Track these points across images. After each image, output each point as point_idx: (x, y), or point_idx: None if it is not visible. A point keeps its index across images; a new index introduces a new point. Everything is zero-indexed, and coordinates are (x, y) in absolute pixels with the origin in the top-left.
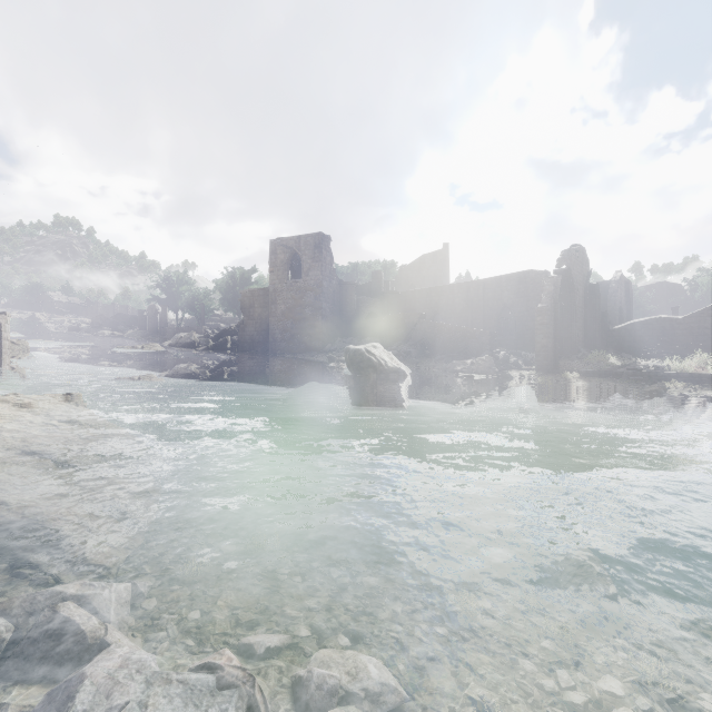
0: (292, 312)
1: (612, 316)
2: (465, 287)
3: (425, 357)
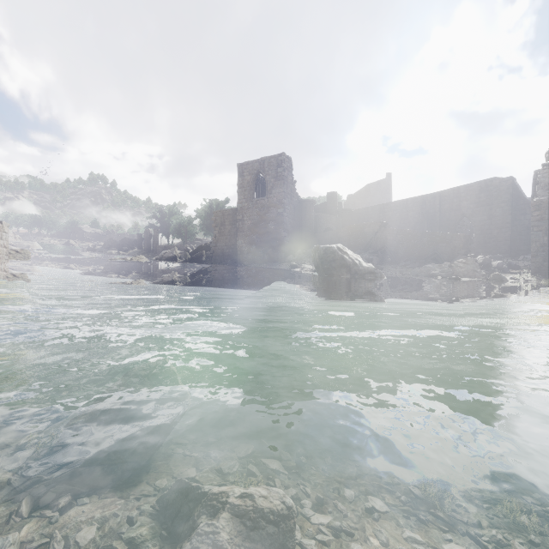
0: (256, 226)
1: None
2: (420, 200)
3: (388, 264)
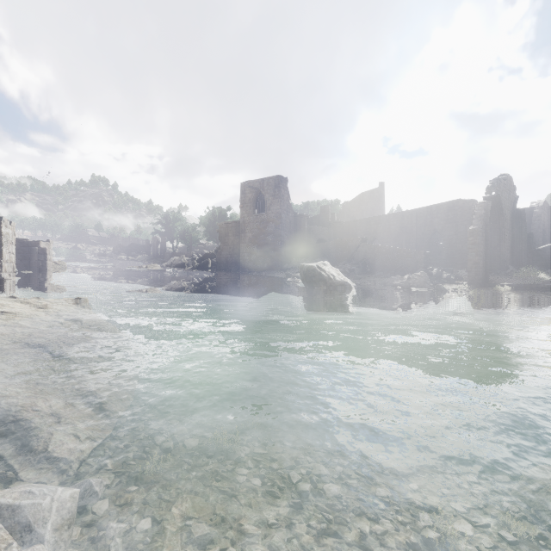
0: (257, 238)
1: (536, 238)
2: (400, 216)
3: (366, 274)
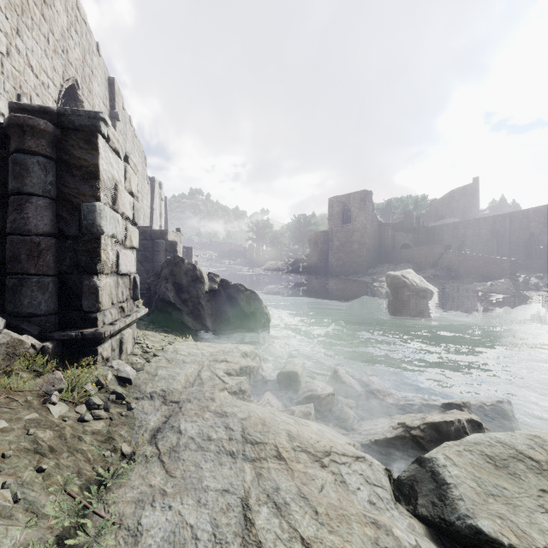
0: (343, 246)
1: None
2: (491, 220)
3: (450, 279)
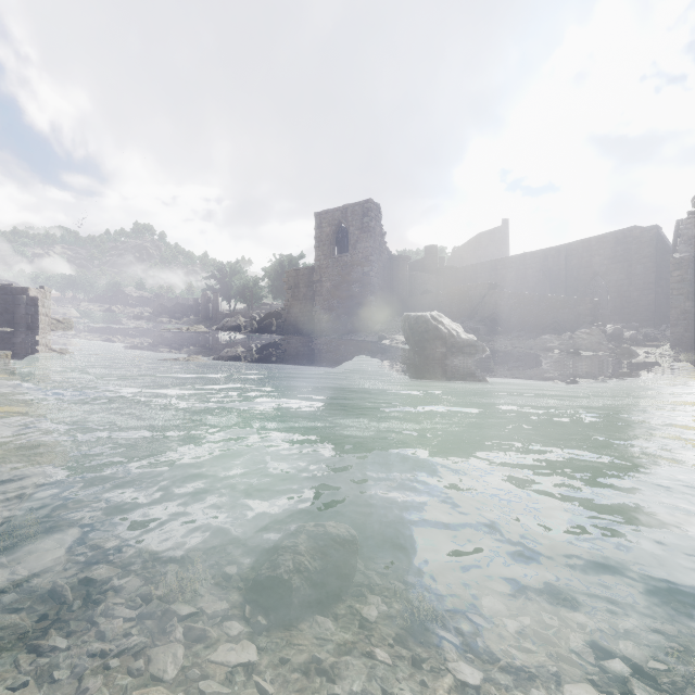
0: (338, 289)
1: None
2: (540, 255)
3: (497, 335)
